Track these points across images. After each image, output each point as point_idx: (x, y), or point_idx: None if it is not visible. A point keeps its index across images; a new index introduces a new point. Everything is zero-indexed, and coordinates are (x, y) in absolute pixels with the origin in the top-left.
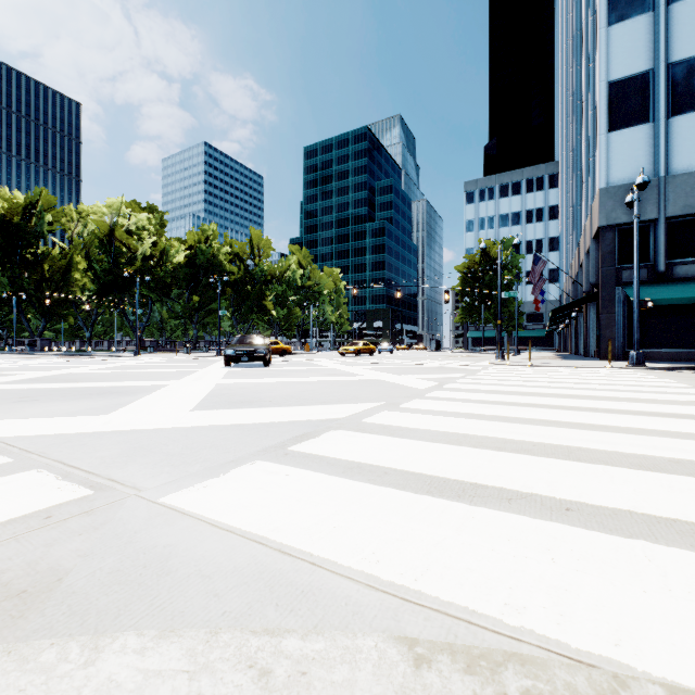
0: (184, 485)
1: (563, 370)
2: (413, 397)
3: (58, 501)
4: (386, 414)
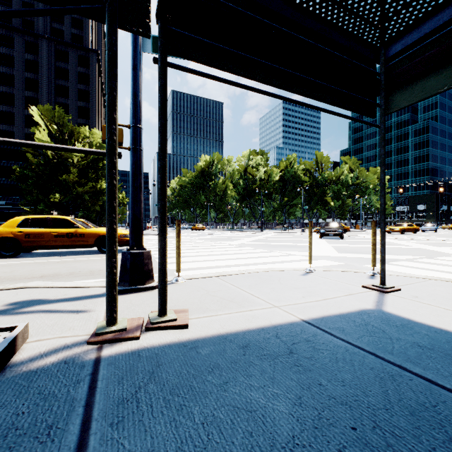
0: (364, 265)
1: None
2: (443, 256)
3: (340, 264)
4: (425, 259)
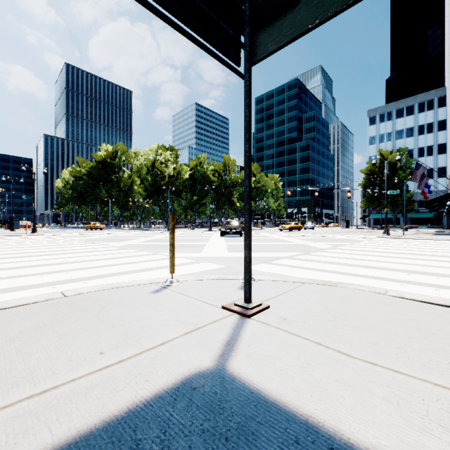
0: None
1: (421, 241)
2: (317, 251)
3: (221, 267)
4: (303, 256)
